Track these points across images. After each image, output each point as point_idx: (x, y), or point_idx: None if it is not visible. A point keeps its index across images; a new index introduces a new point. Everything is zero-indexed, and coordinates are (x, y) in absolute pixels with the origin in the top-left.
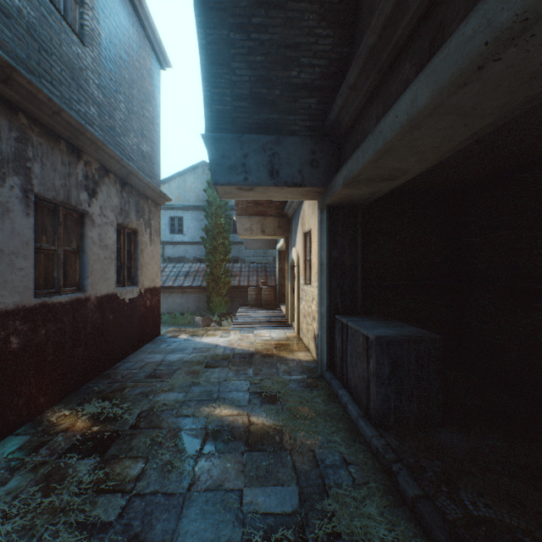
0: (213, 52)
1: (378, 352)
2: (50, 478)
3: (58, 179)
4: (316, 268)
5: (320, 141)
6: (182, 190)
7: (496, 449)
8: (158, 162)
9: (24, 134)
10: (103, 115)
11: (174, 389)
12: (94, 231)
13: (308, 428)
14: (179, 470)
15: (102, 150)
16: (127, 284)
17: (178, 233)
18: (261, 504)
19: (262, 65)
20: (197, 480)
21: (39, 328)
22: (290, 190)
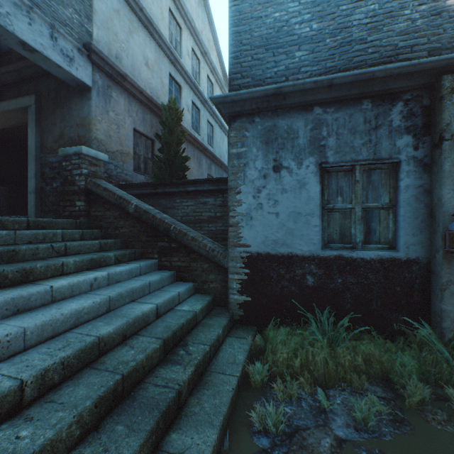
0: None
1: None
2: None
3: None
4: None
5: None
6: None
7: None
8: None
9: None
10: None
11: None
12: None
13: None
14: None
15: None
16: None
17: None
18: None
19: None
20: None
21: None
22: None
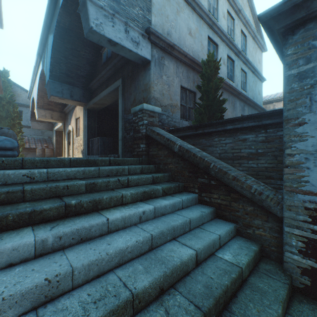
0: (55, 60)
1: (100, 140)
2: None
3: None
4: (82, 128)
5: (86, 91)
6: None
7: None
8: None
9: None
10: None
11: None
12: None
13: None
14: None
15: None
16: None
17: None
18: None
19: (70, 67)
20: None
21: None
22: (76, 102)
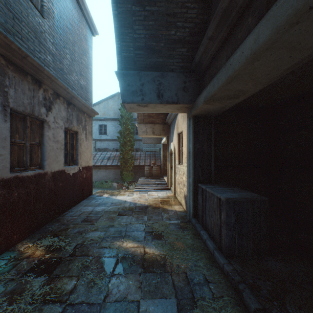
0: (122, 19)
1: (227, 208)
2: (14, 291)
3: (26, 99)
4: (185, 154)
5: (189, 75)
6: (106, 109)
7: (306, 273)
8: (91, 91)
9: (3, 70)
10: (56, 61)
11: (98, 229)
12: (50, 132)
13: (182, 256)
14: (99, 286)
15: (55, 82)
16: (71, 164)
17: (103, 134)
18: (151, 312)
19: (152, 27)
20: (110, 293)
21: (13, 192)
22: (170, 106)
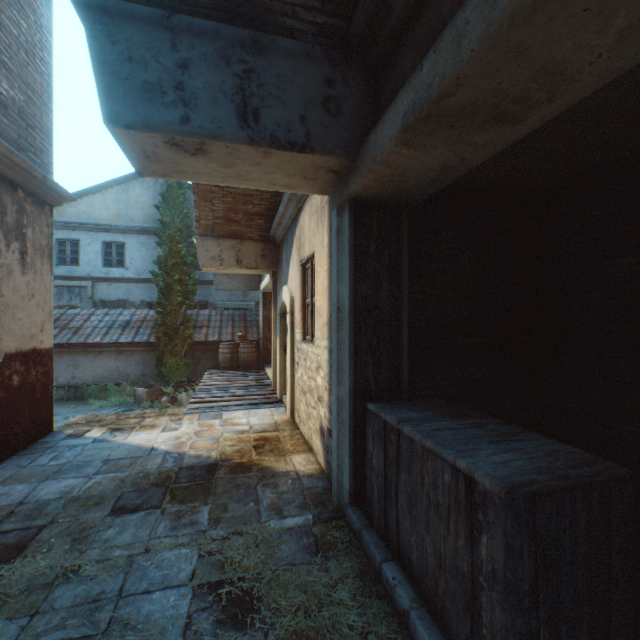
0: None
1: (511, 527)
2: None
3: None
4: (325, 315)
5: (343, 62)
6: (123, 205)
7: None
8: (46, 128)
9: None
10: None
11: (5, 603)
12: None
13: None
14: None
15: None
16: None
17: (116, 265)
18: None
19: None
20: None
21: None
22: (281, 159)
